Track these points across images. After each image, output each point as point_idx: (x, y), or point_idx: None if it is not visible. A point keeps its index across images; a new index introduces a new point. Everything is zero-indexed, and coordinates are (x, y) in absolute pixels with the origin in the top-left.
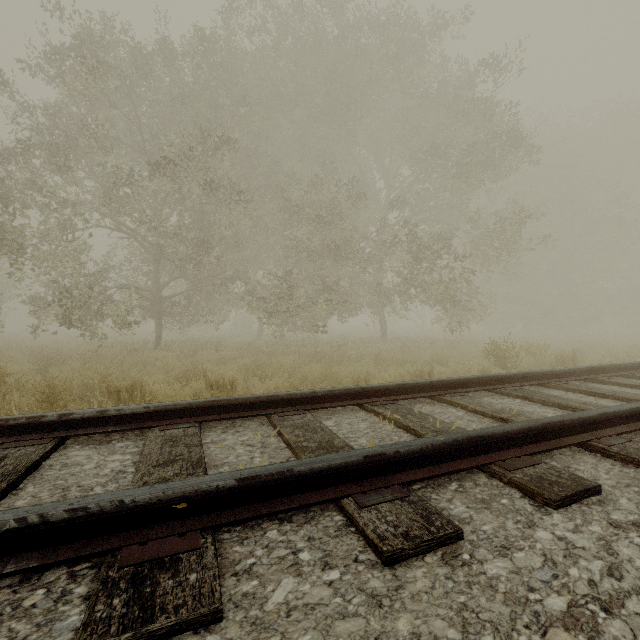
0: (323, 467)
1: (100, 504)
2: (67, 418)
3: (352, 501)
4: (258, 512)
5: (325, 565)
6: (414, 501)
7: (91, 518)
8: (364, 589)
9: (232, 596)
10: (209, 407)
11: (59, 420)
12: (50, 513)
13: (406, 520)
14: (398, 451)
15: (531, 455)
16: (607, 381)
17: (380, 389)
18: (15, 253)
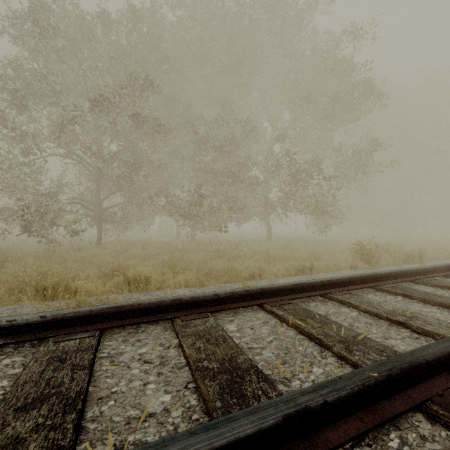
0: (227, 445)
1: None
2: None
3: None
4: None
5: None
6: None
7: None
8: None
9: None
10: (112, 313)
11: None
12: None
13: None
14: (326, 402)
15: None
16: None
17: (277, 289)
18: None
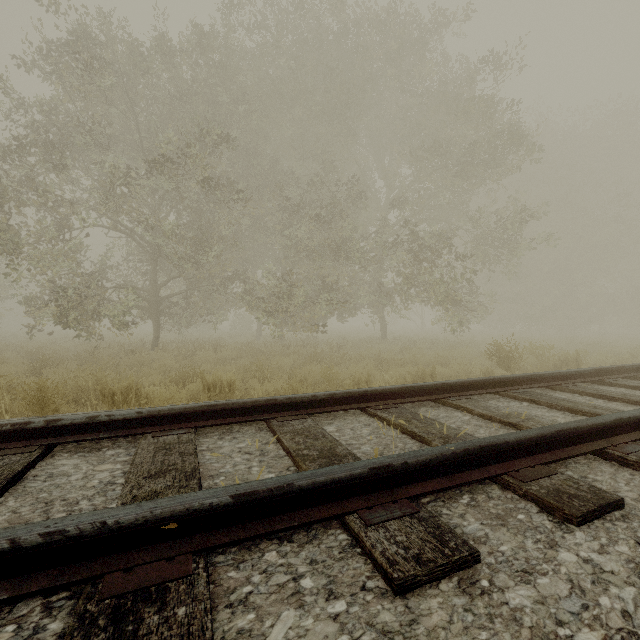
0: (326, 481)
1: (80, 526)
2: (55, 424)
3: (357, 518)
4: (255, 531)
5: (329, 594)
6: (425, 518)
7: (69, 542)
8: (374, 624)
9: (225, 633)
10: (205, 412)
11: (46, 427)
12: (23, 538)
13: (417, 540)
14: (406, 462)
15: (545, 464)
16: (614, 383)
17: (383, 392)
18: (10, 252)
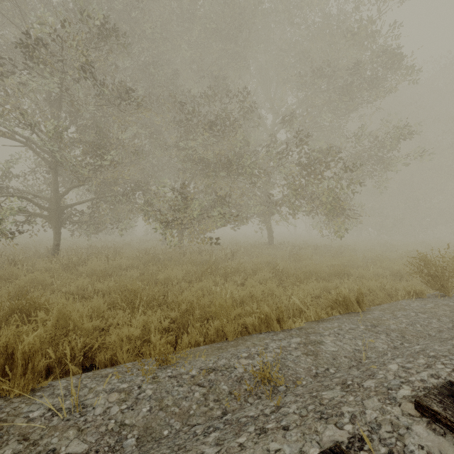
0: None
1: None
2: None
3: None
4: None
5: None
6: None
7: None
8: None
9: None
10: None
11: None
12: None
13: None
14: None
15: None
16: None
17: None
18: None
